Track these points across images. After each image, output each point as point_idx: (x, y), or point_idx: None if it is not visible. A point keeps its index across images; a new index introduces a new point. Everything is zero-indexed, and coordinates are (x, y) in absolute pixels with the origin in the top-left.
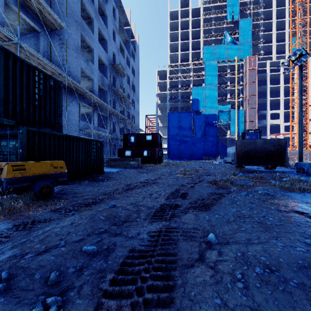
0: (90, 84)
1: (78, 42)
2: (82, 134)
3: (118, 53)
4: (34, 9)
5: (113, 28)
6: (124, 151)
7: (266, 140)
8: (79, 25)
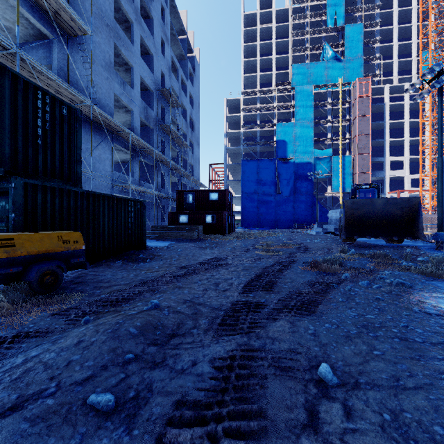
0: (128, 119)
1: (110, 55)
2: (116, 191)
3: (170, 73)
4: (43, 5)
5: (162, 37)
6: (177, 216)
7: (389, 199)
8: (112, 30)
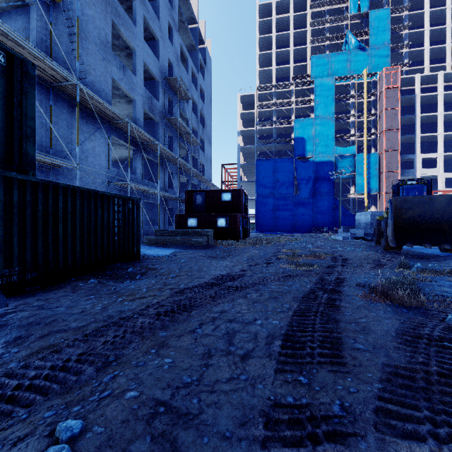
0: (131, 111)
1: (106, 33)
2: (114, 190)
3: (178, 62)
4: None
5: (169, 21)
6: (185, 219)
7: None
8: (109, 5)
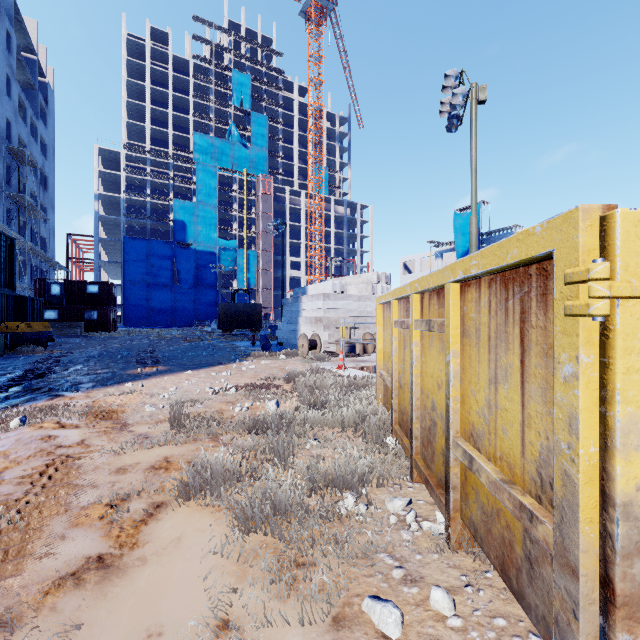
0: None
1: None
2: None
3: (16, 117)
4: None
5: (7, 72)
6: None
7: (246, 304)
8: None
